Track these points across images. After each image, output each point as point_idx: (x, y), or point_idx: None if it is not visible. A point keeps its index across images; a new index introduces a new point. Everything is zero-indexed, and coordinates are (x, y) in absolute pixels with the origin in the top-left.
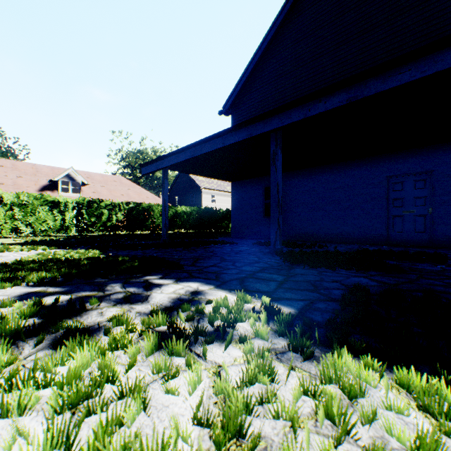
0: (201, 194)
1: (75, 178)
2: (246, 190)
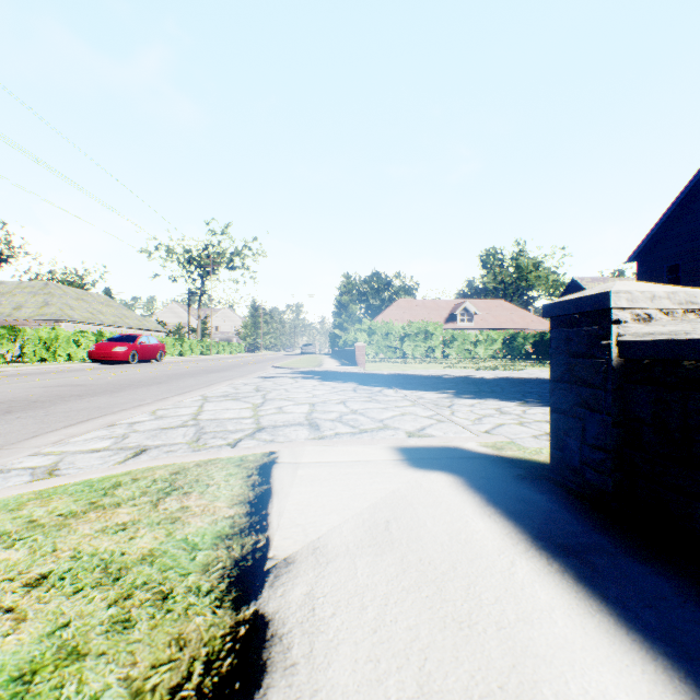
0: None
1: (468, 310)
2: None
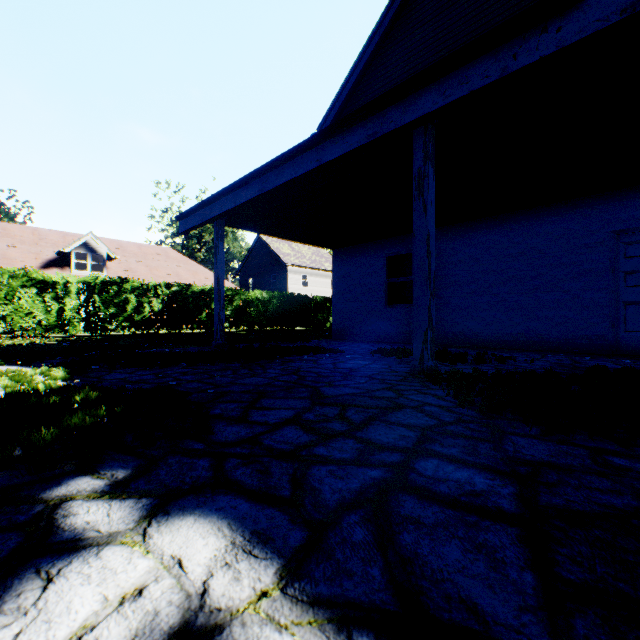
0: (286, 274)
1: (97, 249)
2: (356, 262)
